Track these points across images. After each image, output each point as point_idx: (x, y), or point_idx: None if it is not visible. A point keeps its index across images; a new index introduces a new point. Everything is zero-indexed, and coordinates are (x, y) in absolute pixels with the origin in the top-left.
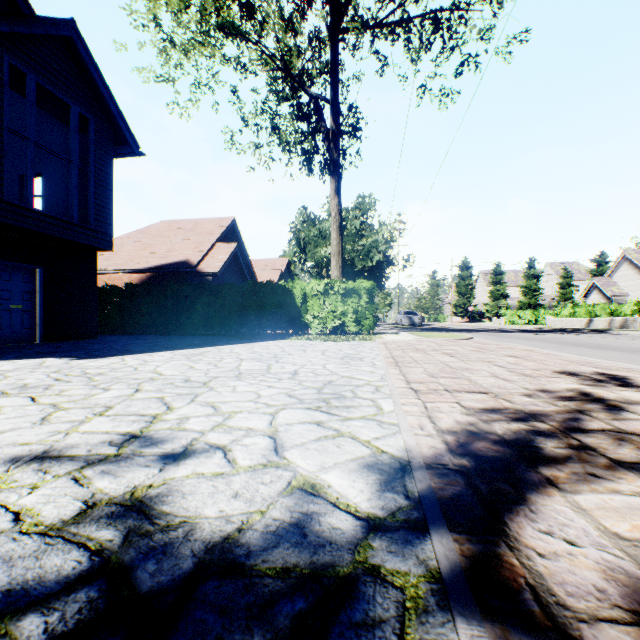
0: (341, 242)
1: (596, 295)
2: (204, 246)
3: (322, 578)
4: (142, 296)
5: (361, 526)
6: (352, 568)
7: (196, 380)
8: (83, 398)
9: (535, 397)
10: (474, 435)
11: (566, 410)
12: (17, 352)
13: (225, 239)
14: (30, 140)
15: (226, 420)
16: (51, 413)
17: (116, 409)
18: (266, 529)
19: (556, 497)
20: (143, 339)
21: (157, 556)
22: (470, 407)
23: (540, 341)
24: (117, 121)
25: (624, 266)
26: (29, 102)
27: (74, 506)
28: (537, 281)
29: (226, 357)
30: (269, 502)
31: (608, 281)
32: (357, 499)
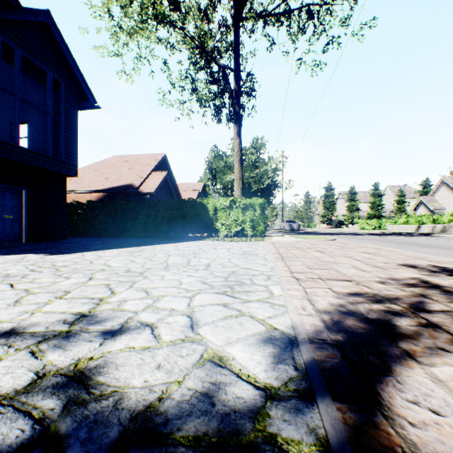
0: (241, 171)
1: (422, 209)
2: (144, 174)
3: (228, 447)
4: (99, 209)
5: (260, 395)
6: (253, 437)
7: (135, 271)
8: (49, 285)
9: (387, 284)
10: (344, 315)
11: (412, 294)
12: (7, 249)
13: (159, 169)
14: (17, 97)
15: (155, 302)
16: (23, 297)
17: (73, 293)
18: (181, 398)
19: (416, 369)
20: (99, 240)
21: (89, 425)
22: (339, 292)
23: (384, 241)
24: (81, 83)
25: (442, 188)
26: (17, 69)
27: (27, 377)
28: (380, 199)
29: (158, 253)
30: (185, 373)
31: (431, 199)
32: (256, 370)
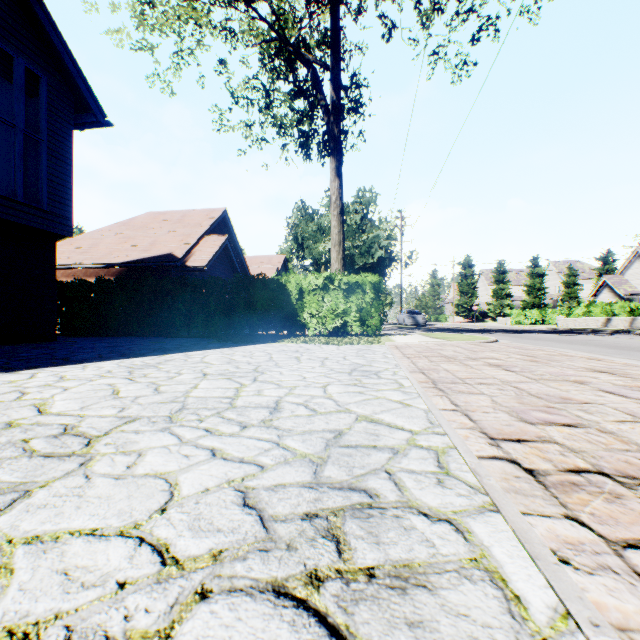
0: (342, 230)
1: (607, 294)
2: (191, 238)
3: None
4: (115, 292)
5: None
6: None
7: (84, 430)
8: None
9: None
10: None
11: None
12: None
13: (215, 232)
14: None
15: None
16: None
17: None
18: None
19: None
20: (109, 342)
21: None
22: None
23: (583, 344)
24: (75, 81)
25: (637, 263)
26: None
27: None
28: (541, 280)
29: (186, 371)
30: None
31: (620, 279)
32: None
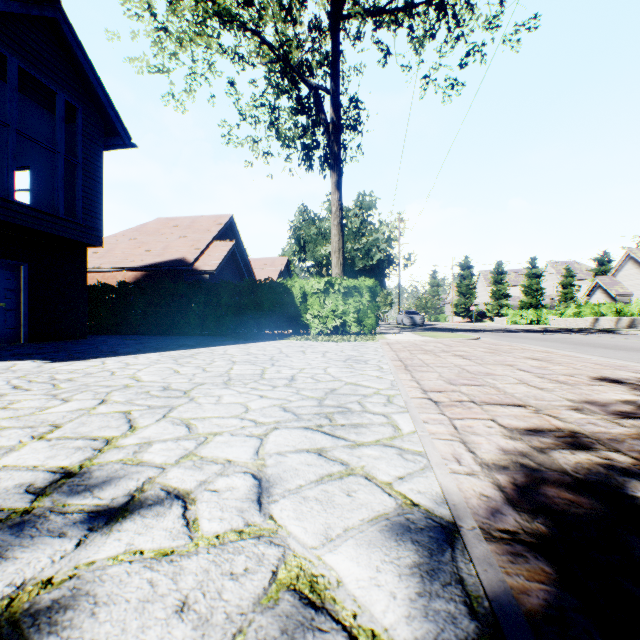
0: (342, 239)
1: (600, 294)
2: (201, 244)
3: None
4: (135, 295)
5: None
6: None
7: (177, 388)
8: (31, 413)
9: (588, 412)
10: (535, 474)
11: None
12: None
13: (223, 237)
14: (11, 127)
15: (199, 447)
16: None
17: (64, 429)
18: None
19: None
20: (135, 339)
21: None
22: (512, 427)
23: (552, 341)
24: (107, 110)
25: (628, 265)
26: (10, 87)
27: None
28: (539, 281)
29: (217, 359)
30: (236, 627)
31: (612, 280)
32: (388, 618)
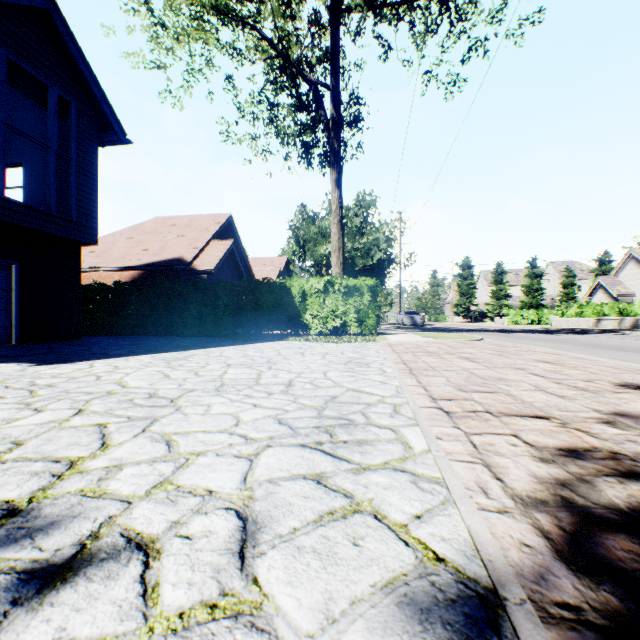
0: (342, 237)
1: (601, 294)
2: (199, 243)
3: None
4: (131, 294)
5: None
6: None
7: (163, 395)
8: None
9: (622, 427)
10: (582, 512)
11: None
12: None
13: (221, 236)
14: (0, 121)
15: (177, 471)
16: None
17: (25, 447)
18: None
19: None
20: (130, 340)
21: None
22: (539, 445)
23: (558, 342)
24: (101, 105)
25: (630, 265)
26: None
27: None
28: (539, 280)
29: (212, 362)
30: None
31: (614, 280)
32: None
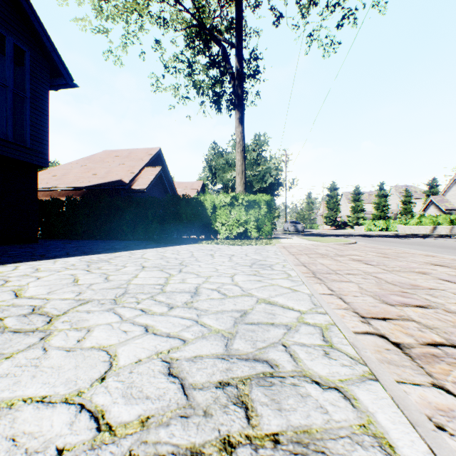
0: (244, 163)
1: (433, 209)
2: (135, 169)
3: None
4: (80, 207)
5: None
6: None
7: (48, 310)
8: None
9: None
10: None
11: None
12: None
13: (153, 164)
14: None
15: None
16: None
17: None
18: None
19: None
20: (75, 243)
21: None
22: None
23: (419, 245)
24: (51, 54)
25: (455, 187)
26: None
27: None
28: (386, 199)
29: (129, 264)
30: None
31: (442, 198)
32: None
